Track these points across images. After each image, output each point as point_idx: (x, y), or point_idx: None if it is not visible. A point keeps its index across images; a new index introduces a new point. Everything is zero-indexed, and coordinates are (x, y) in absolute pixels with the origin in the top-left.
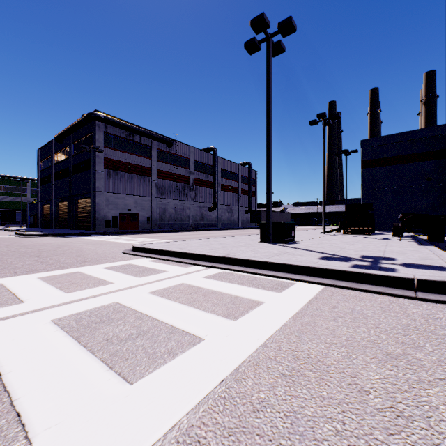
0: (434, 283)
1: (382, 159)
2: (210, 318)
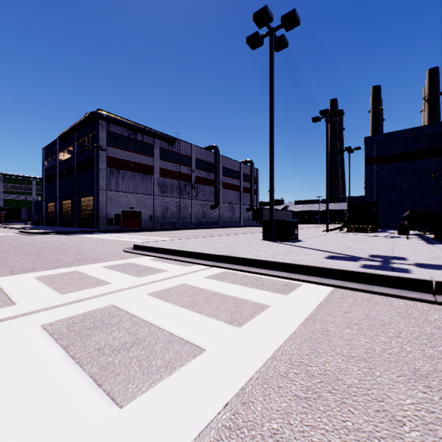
0: None
1: (386, 156)
2: (212, 324)
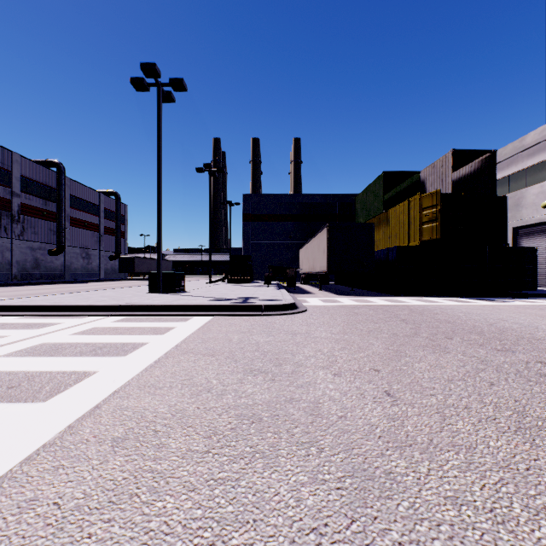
0: (271, 307)
1: (259, 215)
2: (144, 336)
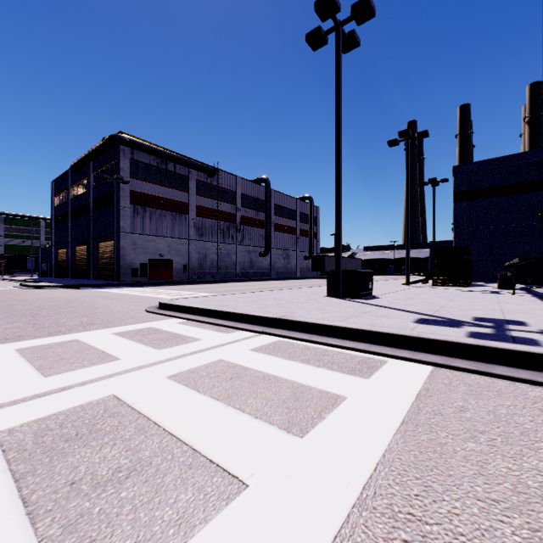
0: None
1: (480, 190)
2: (259, 430)
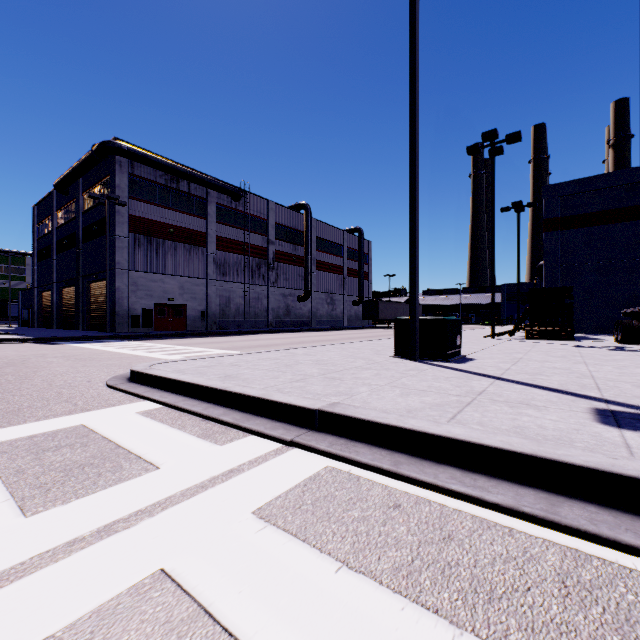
0: None
1: (578, 216)
2: None
